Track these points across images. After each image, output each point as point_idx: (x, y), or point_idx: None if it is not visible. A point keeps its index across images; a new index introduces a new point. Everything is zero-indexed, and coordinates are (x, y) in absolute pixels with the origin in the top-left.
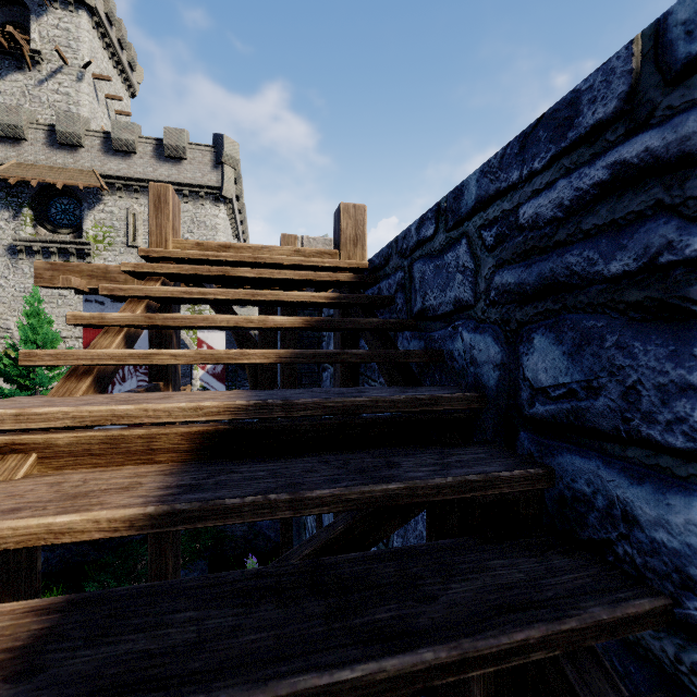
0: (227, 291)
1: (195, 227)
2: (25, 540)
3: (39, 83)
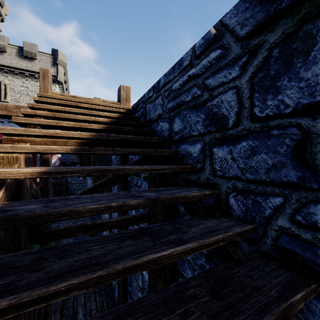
0: (79, 110)
1: None
2: (44, 150)
3: None
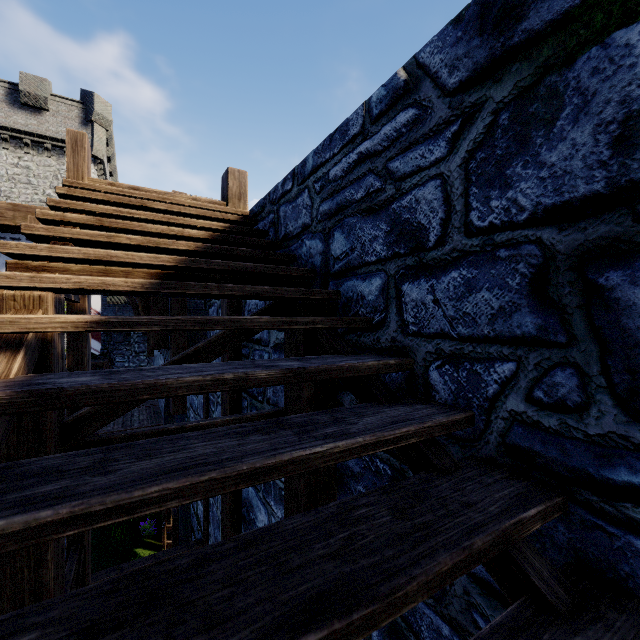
0: (149, 214)
1: (59, 183)
2: (92, 286)
3: None
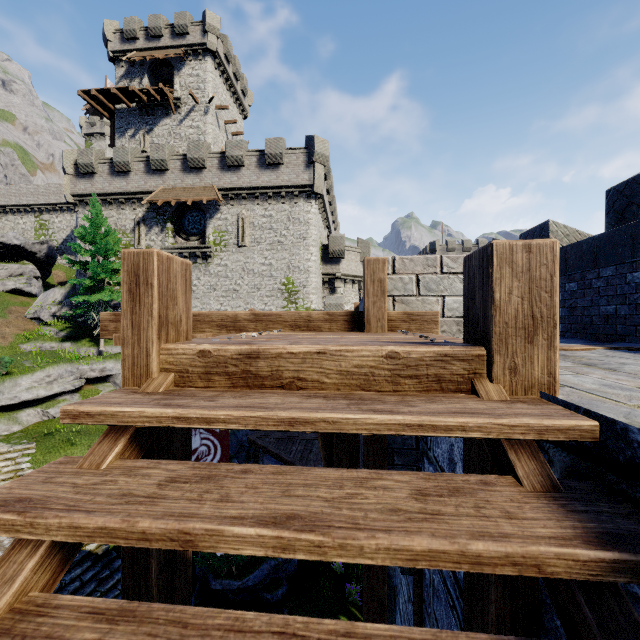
0: None
1: (290, 224)
2: None
3: (180, 123)
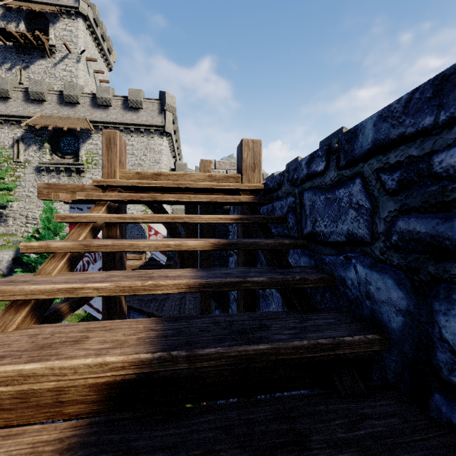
0: (152, 216)
1: (148, 152)
2: None
3: (54, 65)
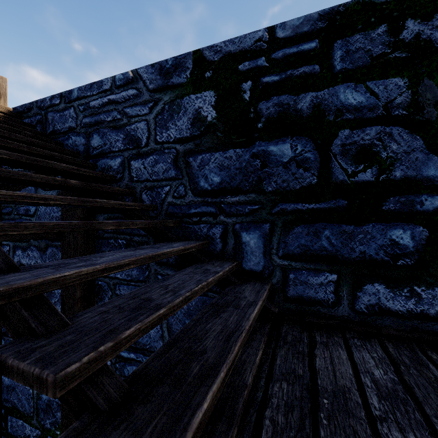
0: None
1: None
2: None
3: None
